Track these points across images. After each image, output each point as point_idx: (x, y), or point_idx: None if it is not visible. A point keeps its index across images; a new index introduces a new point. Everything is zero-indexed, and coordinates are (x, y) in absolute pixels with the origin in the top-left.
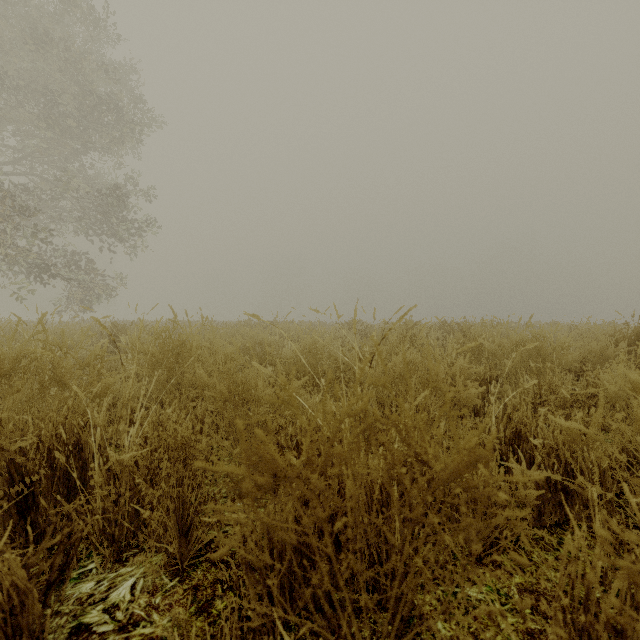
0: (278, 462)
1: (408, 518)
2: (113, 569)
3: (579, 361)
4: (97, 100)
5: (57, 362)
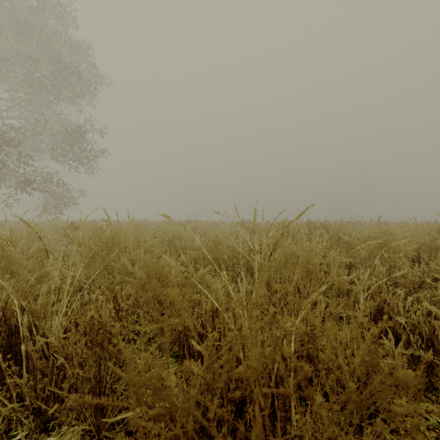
0: (172, 387)
1: (319, 438)
2: (38, 439)
3: (414, 250)
4: (64, 66)
5: (6, 254)
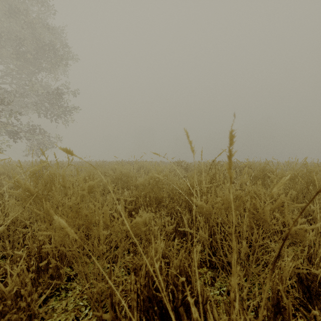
0: None
1: None
2: None
3: None
4: (43, 44)
5: None
